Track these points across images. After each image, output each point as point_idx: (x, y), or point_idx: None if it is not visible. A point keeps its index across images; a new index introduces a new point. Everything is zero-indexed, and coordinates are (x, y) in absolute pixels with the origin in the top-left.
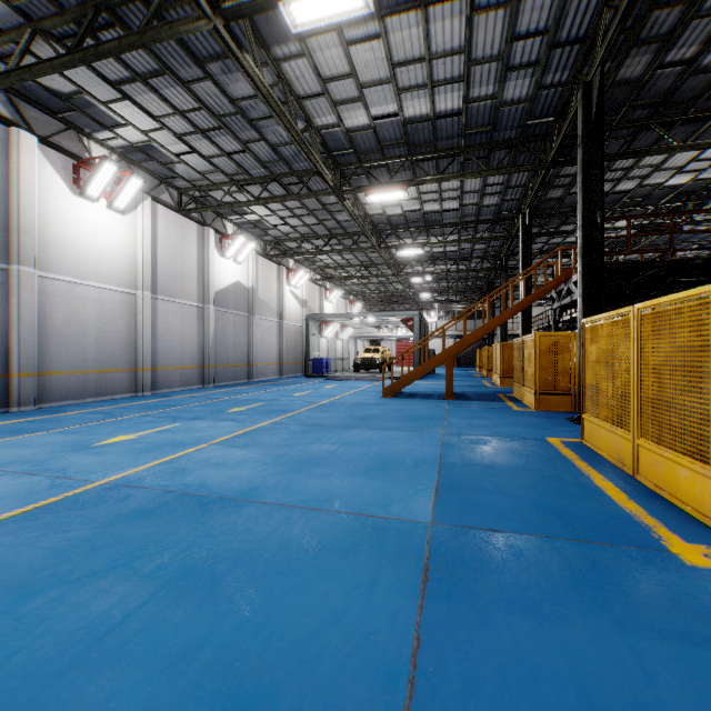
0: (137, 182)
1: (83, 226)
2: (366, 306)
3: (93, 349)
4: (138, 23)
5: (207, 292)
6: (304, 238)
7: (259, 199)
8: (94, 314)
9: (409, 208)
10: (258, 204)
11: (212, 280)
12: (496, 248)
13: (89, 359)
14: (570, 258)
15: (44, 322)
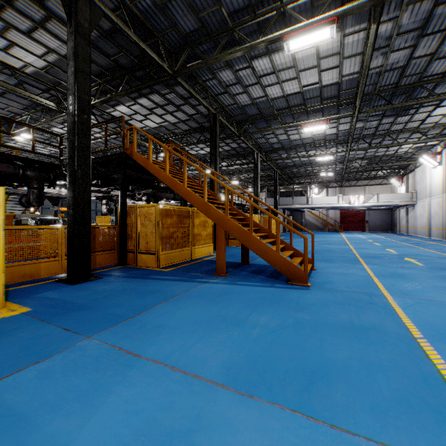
0: None
1: None
2: None
3: None
4: (413, 77)
5: None
6: None
7: None
8: None
9: None
10: None
11: None
12: None
13: None
14: None
15: None
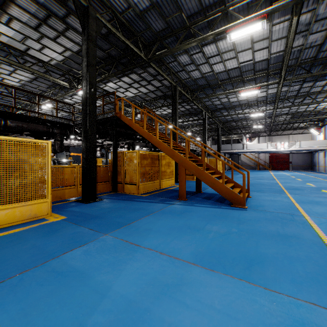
0: None
1: None
2: None
3: None
4: None
5: None
6: None
7: None
8: None
9: None
10: None
11: None
12: None
13: None
14: None
15: None
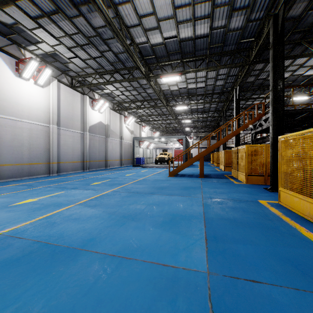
0: (49, 71)
1: (21, 92)
2: (160, 134)
3: (27, 153)
4: None
5: (85, 126)
6: (132, 101)
7: (109, 81)
8: (27, 136)
9: (181, 86)
10: (109, 83)
11: (88, 120)
12: (220, 106)
13: (24, 158)
14: (254, 111)
15: (0, 139)
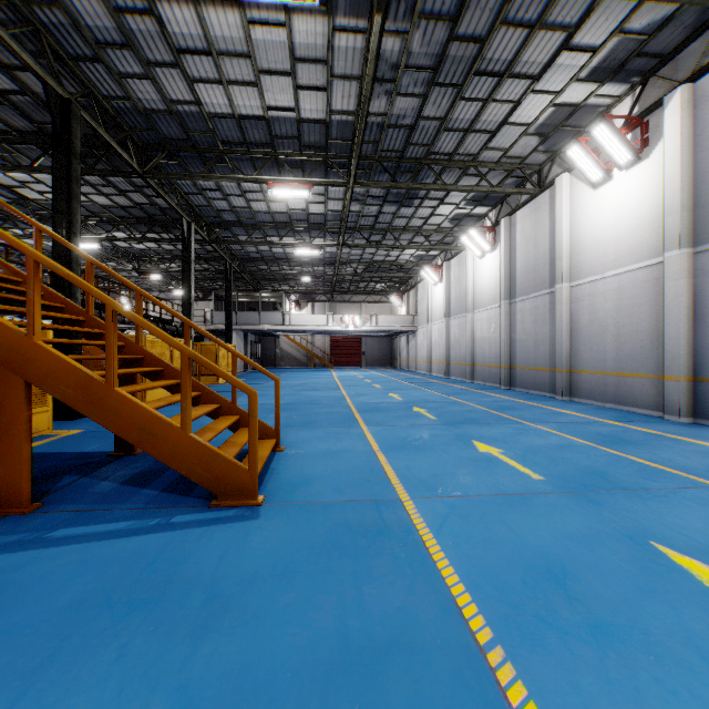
0: (602, 129)
1: (604, 214)
2: None
3: (613, 348)
4: (421, 149)
5: None
6: None
7: None
8: (614, 308)
9: None
10: None
11: None
12: None
13: (609, 359)
14: None
15: (577, 326)
